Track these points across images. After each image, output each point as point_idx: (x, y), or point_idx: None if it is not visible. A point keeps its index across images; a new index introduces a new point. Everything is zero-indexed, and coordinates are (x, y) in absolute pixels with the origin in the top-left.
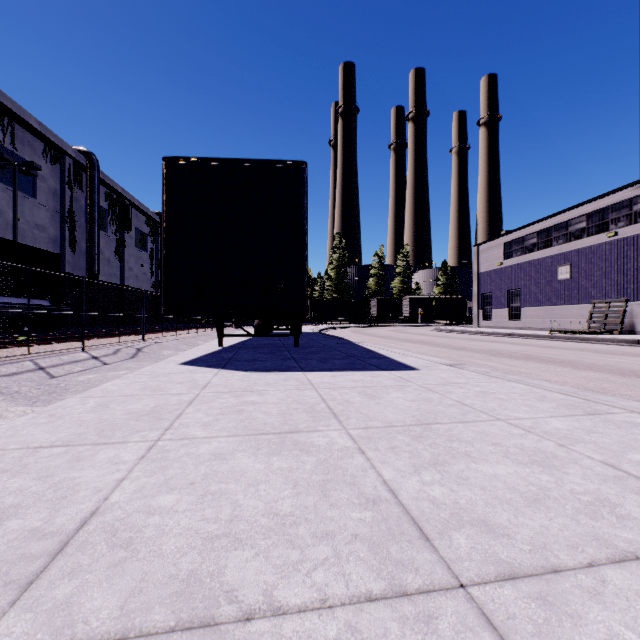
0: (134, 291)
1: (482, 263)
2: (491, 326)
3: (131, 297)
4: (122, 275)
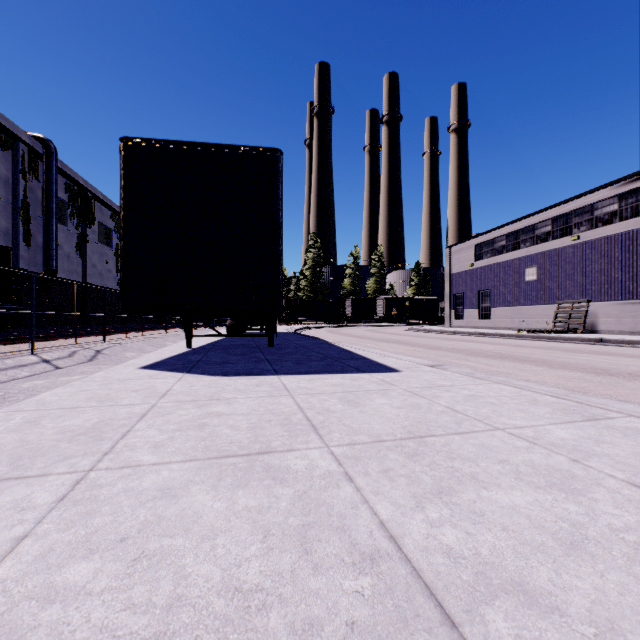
0: (98, 289)
1: (454, 264)
2: (463, 326)
3: (94, 295)
4: (84, 272)
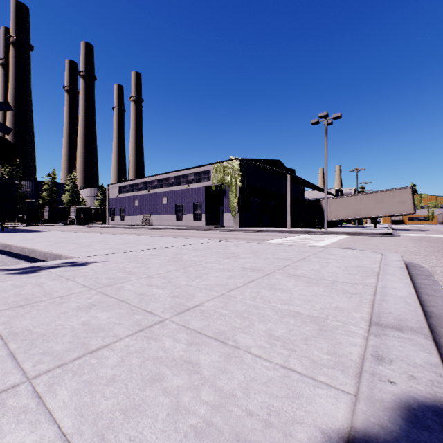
0: None
1: (111, 194)
2: (114, 224)
3: None
4: None
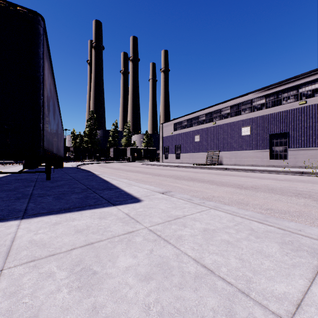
0: None
1: (164, 132)
2: (168, 162)
3: None
4: None
